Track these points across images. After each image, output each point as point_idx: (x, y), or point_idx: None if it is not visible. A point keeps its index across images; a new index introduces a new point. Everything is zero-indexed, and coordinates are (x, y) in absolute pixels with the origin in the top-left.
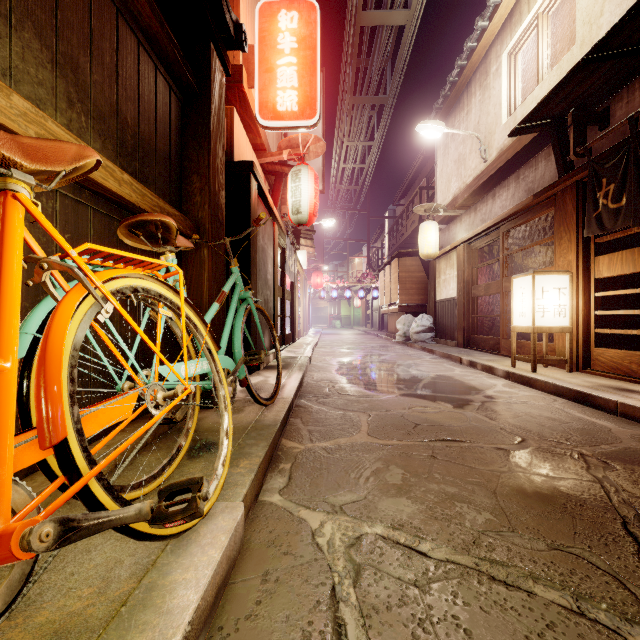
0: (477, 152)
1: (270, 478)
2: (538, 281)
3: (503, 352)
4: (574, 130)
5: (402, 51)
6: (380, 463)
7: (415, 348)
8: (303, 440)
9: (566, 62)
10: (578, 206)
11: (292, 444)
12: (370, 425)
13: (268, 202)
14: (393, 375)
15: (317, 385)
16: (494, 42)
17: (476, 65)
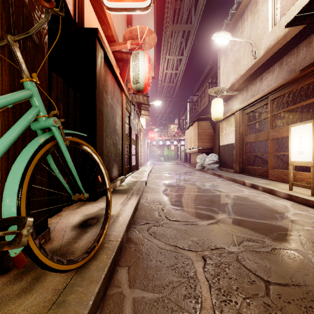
0: (249, 54)
1: None
2: None
3: (271, 177)
4: None
5: None
6: None
7: (208, 173)
8: None
9: None
10: None
11: None
12: (211, 285)
13: (115, 73)
14: (204, 196)
15: (149, 208)
16: None
17: (248, 0)
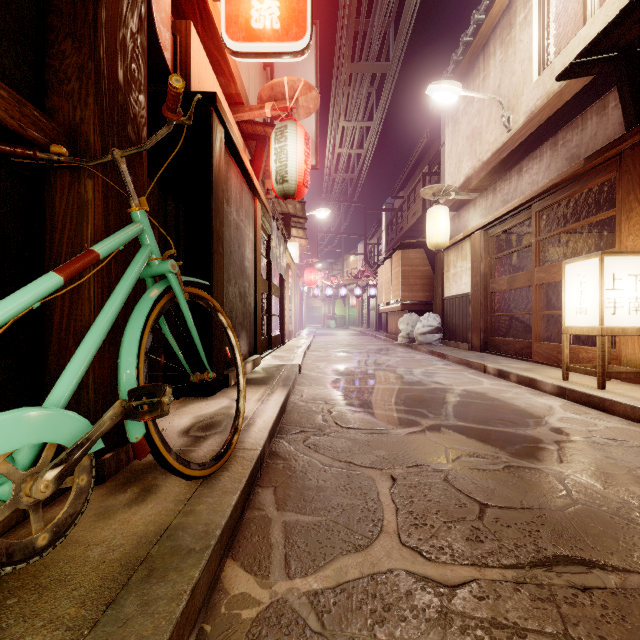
0: (497, 122)
1: None
2: (607, 265)
3: (536, 358)
4: None
5: (409, 2)
6: None
7: (421, 351)
8: (269, 566)
9: None
10: None
11: (243, 584)
12: (398, 508)
13: (244, 165)
14: (407, 391)
15: (307, 409)
16: None
17: (496, 19)
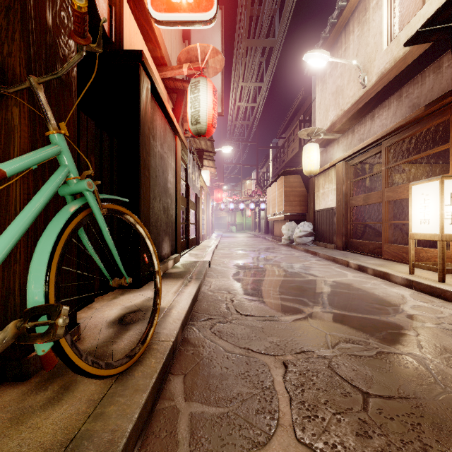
0: (355, 81)
1: None
2: (446, 186)
3: (385, 256)
4: None
5: None
6: None
7: (298, 250)
8: None
9: None
10: None
11: None
12: (292, 398)
13: (166, 110)
14: (291, 282)
15: (214, 298)
16: None
17: (354, 5)
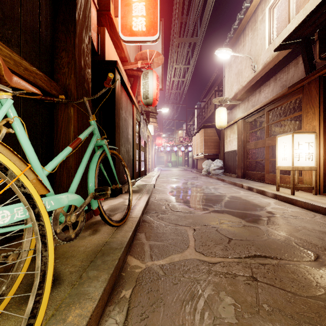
0: (249, 67)
1: (108, 314)
2: (295, 138)
3: (266, 181)
4: (319, 43)
5: (207, 9)
6: (210, 288)
7: (213, 178)
8: (144, 257)
9: (310, 5)
10: (320, 91)
11: (135, 262)
12: (196, 240)
13: (128, 91)
14: (204, 196)
15: (158, 203)
16: (260, 2)
17: (249, 18)
